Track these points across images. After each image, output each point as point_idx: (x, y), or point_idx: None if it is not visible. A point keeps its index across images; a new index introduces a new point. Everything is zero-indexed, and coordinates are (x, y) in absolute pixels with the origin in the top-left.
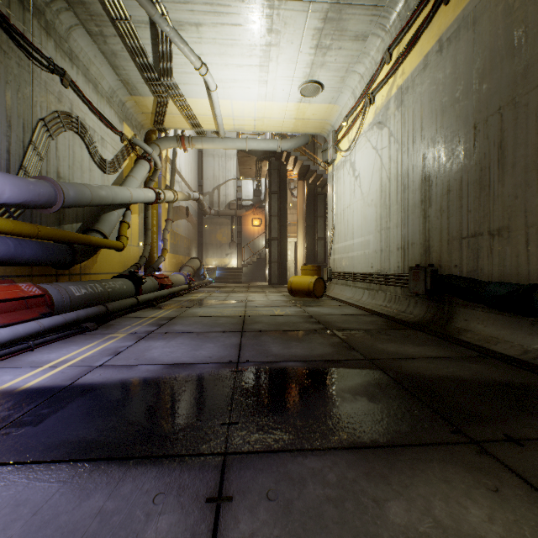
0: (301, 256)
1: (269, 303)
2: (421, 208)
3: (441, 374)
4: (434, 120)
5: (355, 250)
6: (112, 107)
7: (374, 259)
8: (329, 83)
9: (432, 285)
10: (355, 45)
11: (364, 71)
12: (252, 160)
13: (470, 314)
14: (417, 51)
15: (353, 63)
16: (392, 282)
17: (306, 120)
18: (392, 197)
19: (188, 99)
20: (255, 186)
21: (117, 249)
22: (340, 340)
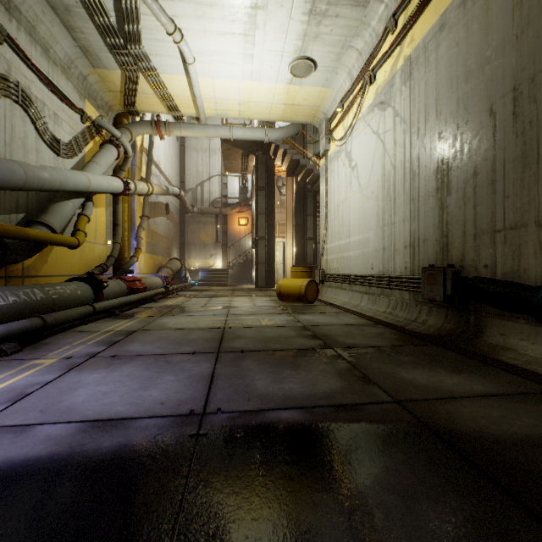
0: (290, 257)
1: (255, 310)
2: (437, 198)
3: (519, 432)
4: (454, 90)
5: (351, 250)
6: (69, 79)
7: (375, 259)
8: (323, 61)
9: (453, 290)
10: (354, 13)
11: (363, 46)
12: (238, 154)
13: (508, 327)
14: (431, 11)
15: (351, 36)
16: (398, 286)
17: (296, 106)
18: (398, 186)
19: (162, 75)
20: (242, 183)
21: (69, 246)
22: (349, 364)
